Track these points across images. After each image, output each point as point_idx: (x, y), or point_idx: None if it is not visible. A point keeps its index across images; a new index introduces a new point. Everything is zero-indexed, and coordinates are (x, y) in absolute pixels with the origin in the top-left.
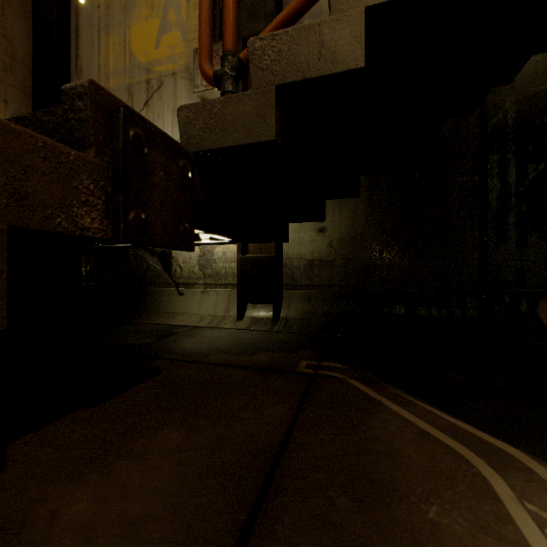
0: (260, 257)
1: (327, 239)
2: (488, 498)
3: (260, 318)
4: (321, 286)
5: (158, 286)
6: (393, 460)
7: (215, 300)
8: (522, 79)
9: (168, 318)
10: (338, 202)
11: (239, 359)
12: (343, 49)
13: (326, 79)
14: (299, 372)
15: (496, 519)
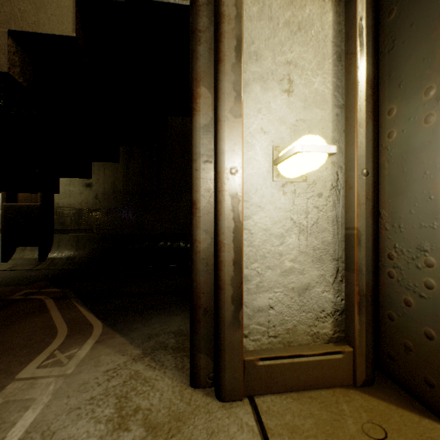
0: (26, 206)
1: (94, 193)
2: (34, 354)
3: (27, 259)
4: (89, 230)
5: None
6: None
7: None
8: None
9: None
10: (103, 165)
11: None
12: None
13: None
14: (8, 299)
15: (20, 363)
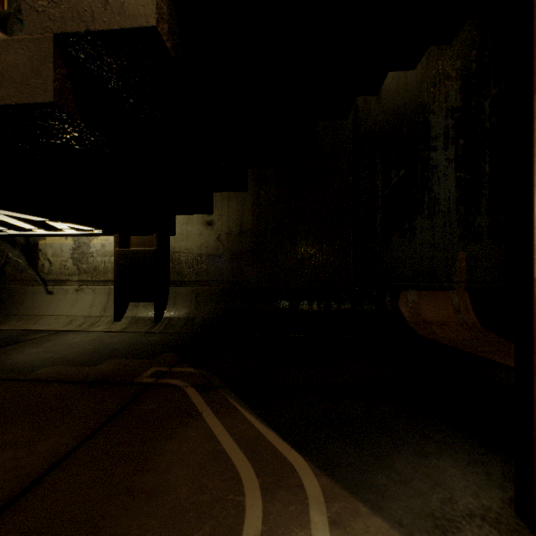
0: (140, 251)
1: (216, 233)
2: None
3: (141, 318)
4: (210, 282)
5: (21, 284)
6: (151, 500)
7: (92, 299)
8: (387, 92)
9: (29, 322)
10: (227, 195)
11: (75, 371)
12: (133, 2)
13: (117, 35)
14: (136, 382)
15: None
